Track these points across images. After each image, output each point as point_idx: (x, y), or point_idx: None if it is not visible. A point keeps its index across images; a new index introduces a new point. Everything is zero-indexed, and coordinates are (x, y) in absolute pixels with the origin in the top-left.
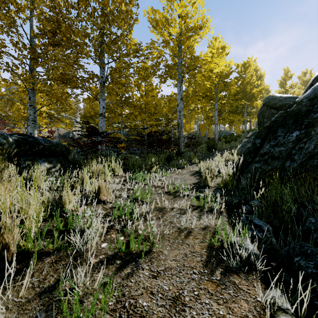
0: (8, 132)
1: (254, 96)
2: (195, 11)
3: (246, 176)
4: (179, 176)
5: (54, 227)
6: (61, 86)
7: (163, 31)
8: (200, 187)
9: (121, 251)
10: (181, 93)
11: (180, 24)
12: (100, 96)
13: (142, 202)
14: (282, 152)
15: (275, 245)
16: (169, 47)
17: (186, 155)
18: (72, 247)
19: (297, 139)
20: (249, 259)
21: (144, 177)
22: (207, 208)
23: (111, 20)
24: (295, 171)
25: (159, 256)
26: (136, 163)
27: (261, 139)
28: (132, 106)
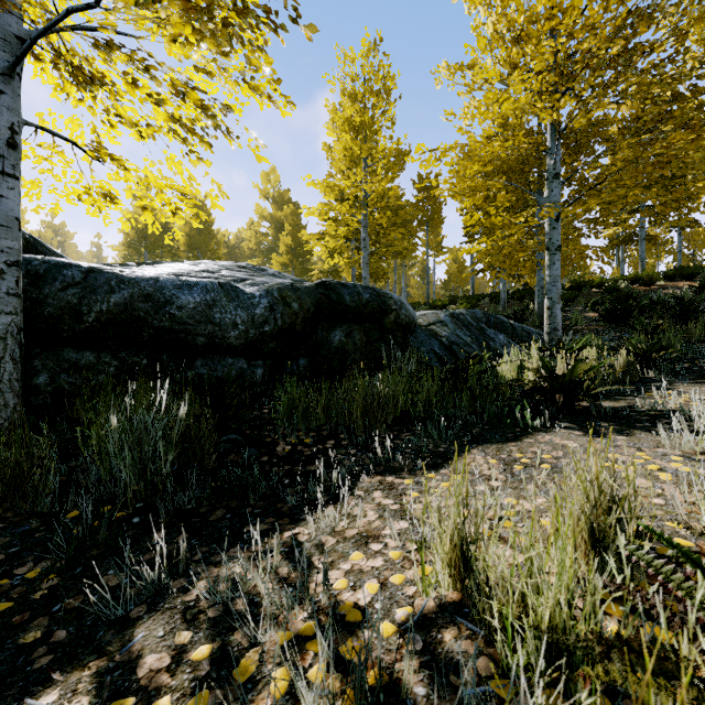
0: None
1: None
2: None
3: None
4: None
5: None
6: None
7: None
8: None
9: None
10: None
11: None
12: None
13: None
14: None
15: None
16: None
17: None
18: None
19: None
20: None
21: None
22: None
23: None
24: None
25: None
26: None
27: None
28: None
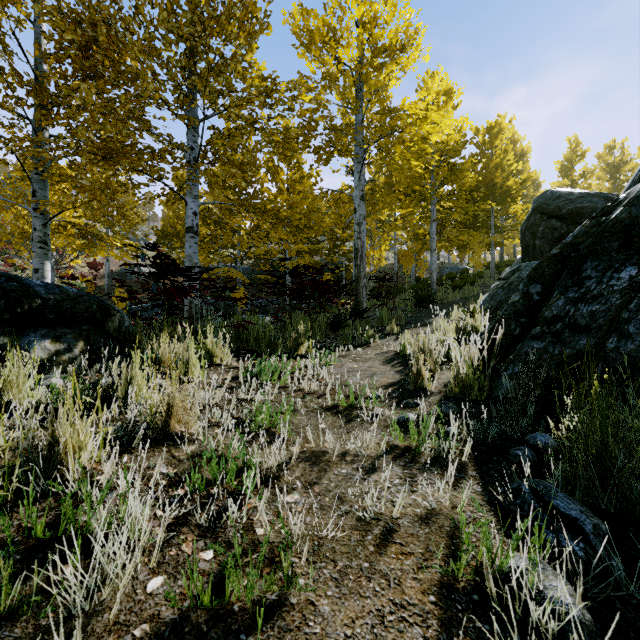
0: (5, 266)
1: (511, 194)
2: (392, 12)
3: (511, 370)
4: (359, 365)
5: (21, 530)
6: (99, 166)
7: (324, 54)
8: (408, 394)
9: (202, 605)
10: (362, 186)
11: (359, 38)
12: (187, 188)
13: (272, 437)
14: (598, 316)
15: (622, 580)
16: (336, 89)
17: (372, 314)
18: (57, 601)
19: (633, 286)
20: (562, 638)
21: (281, 368)
22: (428, 455)
23: (207, 18)
24: (632, 361)
25: (305, 624)
26: (264, 335)
27: (542, 285)
28: (258, 212)
